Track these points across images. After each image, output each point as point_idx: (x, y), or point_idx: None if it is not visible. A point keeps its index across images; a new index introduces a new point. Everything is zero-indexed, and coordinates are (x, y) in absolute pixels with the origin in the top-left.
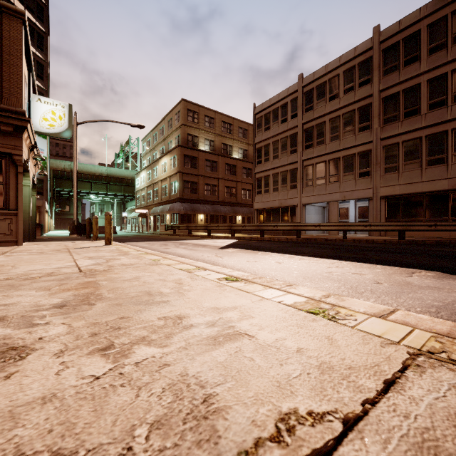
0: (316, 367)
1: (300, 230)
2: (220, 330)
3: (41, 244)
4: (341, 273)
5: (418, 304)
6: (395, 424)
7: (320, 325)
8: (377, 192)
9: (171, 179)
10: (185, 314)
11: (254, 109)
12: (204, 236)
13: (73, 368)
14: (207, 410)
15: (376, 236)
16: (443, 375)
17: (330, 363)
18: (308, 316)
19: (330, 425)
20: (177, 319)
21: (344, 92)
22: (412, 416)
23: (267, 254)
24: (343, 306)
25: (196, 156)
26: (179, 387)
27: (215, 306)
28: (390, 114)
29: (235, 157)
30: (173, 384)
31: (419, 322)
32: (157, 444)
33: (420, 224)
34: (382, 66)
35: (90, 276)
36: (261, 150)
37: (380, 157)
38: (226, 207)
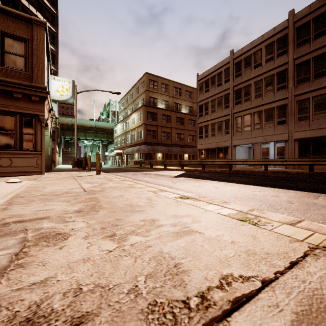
0: (244, 252)
1: (231, 164)
2: (180, 229)
3: (56, 174)
4: (263, 195)
5: (321, 218)
6: (296, 285)
7: (247, 228)
8: (292, 136)
9: (138, 129)
10: (156, 218)
11: (197, 77)
12: (161, 168)
13: (95, 245)
14: (177, 270)
15: (291, 169)
16: None
17: (254, 250)
18: (239, 222)
19: (254, 283)
20: (152, 221)
21: (265, 61)
22: (307, 282)
23: (207, 182)
24: (264, 216)
25: (155, 112)
26: (159, 258)
27: (175, 214)
28: (302, 76)
29: (183, 112)
30: (155, 256)
31: (319, 228)
32: (151, 285)
33: None
34: (296, 40)
35: (92, 194)
36: (202, 107)
37: (294, 109)
38: (177, 148)
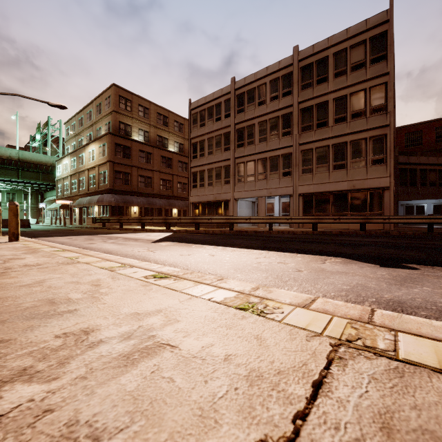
0: (245, 378)
1: (232, 223)
2: (137, 344)
3: None
4: (268, 263)
5: (332, 289)
6: (328, 441)
7: (250, 322)
8: (297, 190)
9: (100, 169)
10: (95, 326)
11: (189, 104)
12: (137, 229)
13: None
14: None
15: (296, 228)
16: (362, 365)
17: (260, 369)
18: (238, 313)
19: None
20: (83, 334)
21: (270, 99)
22: (342, 426)
23: (201, 247)
24: (271, 298)
25: (129, 146)
26: None
27: (136, 310)
28: (306, 123)
29: (171, 150)
30: None
31: (336, 309)
32: None
33: (329, 218)
34: (301, 81)
35: None
36: (197, 145)
37: (298, 160)
38: (162, 200)
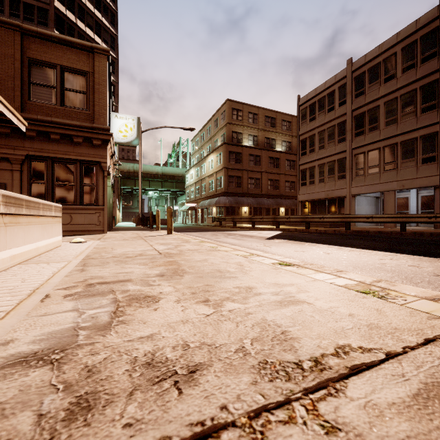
0: (366, 325)
1: (349, 222)
2: (283, 298)
3: (120, 233)
4: (396, 265)
5: None
6: (429, 360)
7: (370, 301)
8: None
9: (217, 175)
10: (253, 286)
11: (298, 101)
12: (248, 227)
13: (190, 309)
14: (285, 337)
15: None
16: None
17: (378, 324)
18: (359, 294)
19: (376, 354)
20: (248, 289)
21: (402, 71)
22: None
23: (314, 245)
24: (394, 289)
25: (240, 152)
26: (263, 325)
27: (275, 282)
28: None
29: (278, 150)
30: (258, 323)
31: None
32: (258, 347)
33: None
34: None
35: (169, 257)
36: (306, 141)
37: None
38: (270, 200)
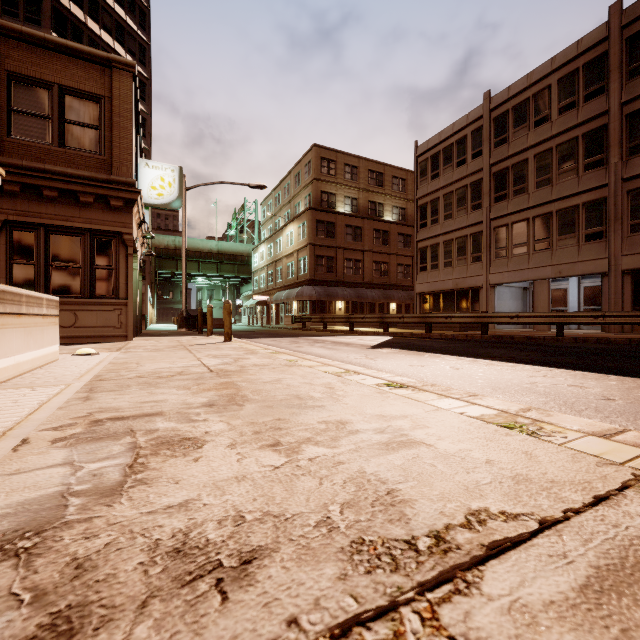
0: (510, 477)
1: (486, 323)
2: (391, 437)
3: (152, 340)
4: (551, 384)
5: None
6: (601, 530)
7: (516, 440)
8: (618, 264)
9: (299, 255)
10: (347, 420)
11: (415, 149)
12: (344, 331)
13: (251, 458)
14: (393, 500)
15: (615, 332)
16: None
17: (528, 475)
18: (500, 430)
19: (525, 523)
20: (339, 424)
21: (559, 111)
22: (622, 526)
23: (438, 357)
24: (549, 421)
25: (332, 221)
26: (360, 481)
27: (380, 413)
28: None
29: (387, 219)
30: (353, 478)
31: None
32: (351, 517)
33: None
34: (627, 64)
35: (225, 376)
36: (426, 208)
37: (622, 209)
38: (375, 291)
